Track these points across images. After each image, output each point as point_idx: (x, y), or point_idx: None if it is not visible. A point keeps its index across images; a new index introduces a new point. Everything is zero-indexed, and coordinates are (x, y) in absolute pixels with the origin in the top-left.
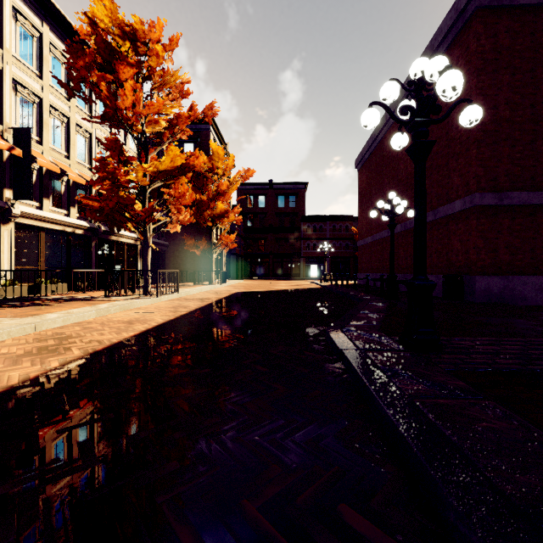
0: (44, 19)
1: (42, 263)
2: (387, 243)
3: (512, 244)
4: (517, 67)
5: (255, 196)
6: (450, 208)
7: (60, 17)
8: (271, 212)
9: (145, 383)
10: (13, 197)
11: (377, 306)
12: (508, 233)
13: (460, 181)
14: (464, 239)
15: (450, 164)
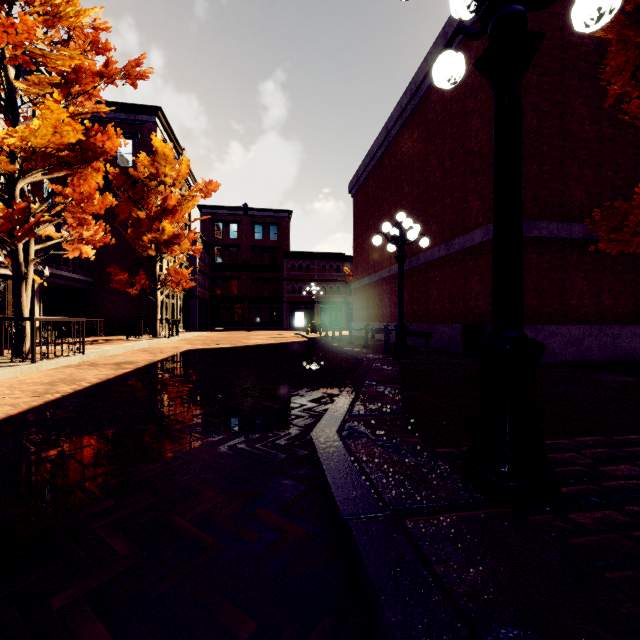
0: None
1: None
2: (388, 284)
3: (540, 286)
4: (545, 67)
5: (225, 223)
6: (469, 239)
7: None
8: (246, 245)
9: None
10: None
11: (387, 371)
12: (536, 272)
13: (480, 206)
14: (486, 279)
15: (468, 183)
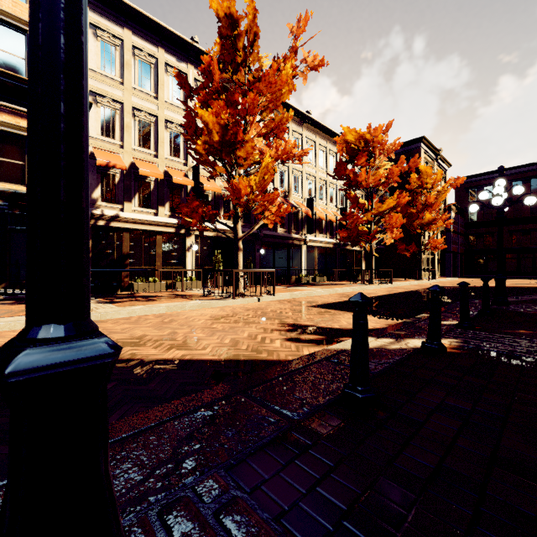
0: (316, 134)
1: (315, 265)
2: None
3: None
4: None
5: (479, 188)
6: None
7: (323, 128)
8: None
9: (380, 303)
10: (306, 233)
11: None
12: None
13: None
14: None
15: None
